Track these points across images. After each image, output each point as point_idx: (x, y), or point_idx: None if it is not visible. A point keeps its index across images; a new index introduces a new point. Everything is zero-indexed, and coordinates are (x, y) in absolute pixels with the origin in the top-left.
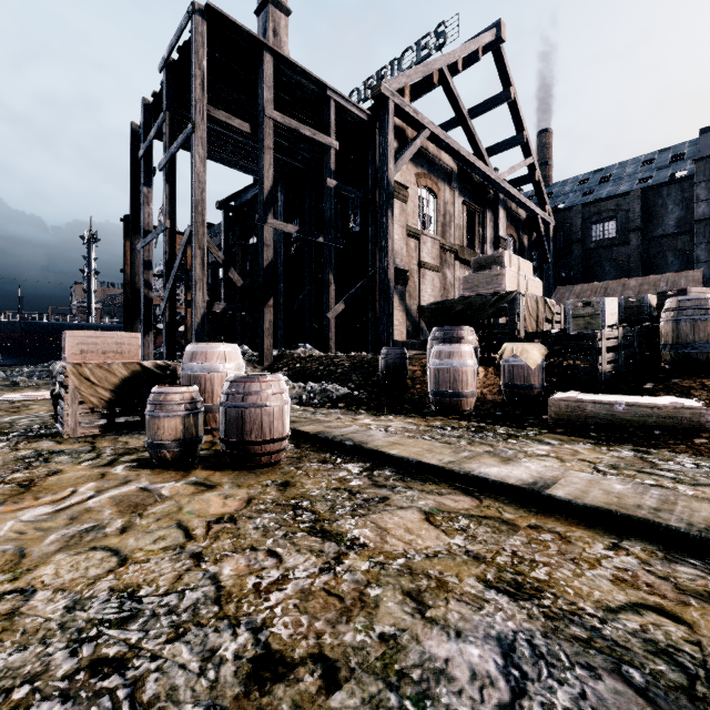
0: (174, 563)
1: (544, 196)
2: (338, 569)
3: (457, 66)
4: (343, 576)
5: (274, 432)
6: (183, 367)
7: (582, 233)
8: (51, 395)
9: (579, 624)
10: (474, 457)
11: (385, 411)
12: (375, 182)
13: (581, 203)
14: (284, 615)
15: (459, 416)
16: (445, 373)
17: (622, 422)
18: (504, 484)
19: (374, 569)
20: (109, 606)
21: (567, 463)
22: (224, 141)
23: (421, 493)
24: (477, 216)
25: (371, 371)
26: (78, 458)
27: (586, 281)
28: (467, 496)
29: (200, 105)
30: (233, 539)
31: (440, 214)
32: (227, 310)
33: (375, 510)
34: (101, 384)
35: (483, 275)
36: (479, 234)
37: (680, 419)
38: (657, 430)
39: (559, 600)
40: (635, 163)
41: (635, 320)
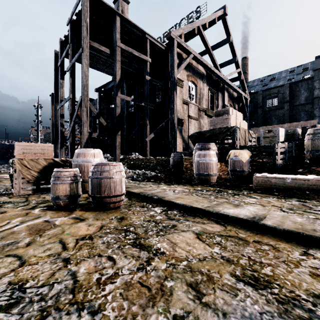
0: (52, 264)
1: (245, 86)
2: (148, 268)
3: (206, 25)
4: (151, 273)
5: (117, 191)
6: (73, 160)
7: (262, 103)
8: (9, 174)
9: (300, 307)
10: (219, 204)
11: (173, 183)
12: (168, 78)
13: (262, 90)
14: (113, 301)
15: (209, 185)
16: (202, 164)
17: (290, 187)
18: (237, 218)
19: (169, 268)
20: (4, 295)
21: (266, 207)
22: (98, 59)
23: (193, 223)
24: (215, 95)
25: (166, 164)
26: (17, 205)
27: (264, 125)
28: (218, 224)
29: (85, 40)
30: (89, 250)
31: (198, 94)
32: (99, 136)
33: (169, 232)
34: (33, 169)
35: (219, 119)
36: (216, 103)
37: (319, 186)
38: (307, 191)
39: (283, 289)
40: (286, 72)
41: (291, 140)
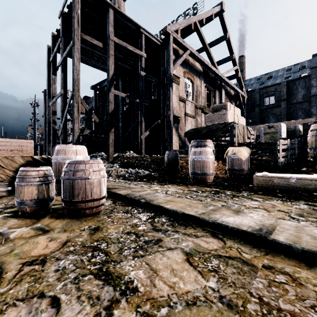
0: None
1: (242, 84)
2: None
3: (203, 21)
4: None
5: (94, 194)
6: (52, 158)
7: (259, 102)
8: None
9: None
10: (217, 210)
11: (167, 182)
12: (164, 74)
13: (259, 88)
14: None
15: (205, 185)
16: (198, 162)
17: (294, 188)
18: (239, 230)
19: None
20: None
21: (271, 212)
22: (92, 55)
23: (183, 235)
24: (212, 93)
25: (161, 163)
26: None
27: (261, 123)
28: (215, 238)
29: (76, 32)
30: (31, 283)
31: (195, 91)
32: (91, 133)
33: (151, 251)
34: (7, 167)
35: (216, 114)
36: (213, 101)
37: None
38: (315, 193)
39: None
40: (283, 70)
41: (292, 137)
